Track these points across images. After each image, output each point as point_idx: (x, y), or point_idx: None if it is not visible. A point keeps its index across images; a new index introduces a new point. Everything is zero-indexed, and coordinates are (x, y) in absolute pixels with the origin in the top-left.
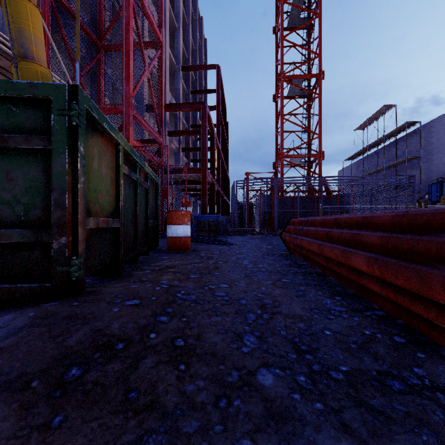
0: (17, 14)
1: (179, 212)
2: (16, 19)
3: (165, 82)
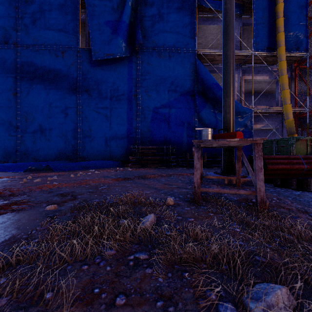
0: (285, 109)
1: None
2: (285, 110)
3: None
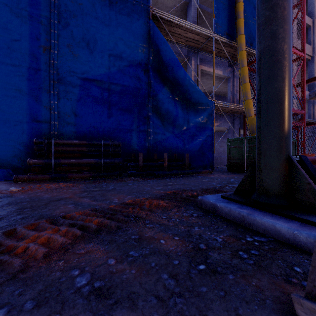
0: (247, 105)
1: (307, 154)
2: (247, 106)
3: (312, 56)
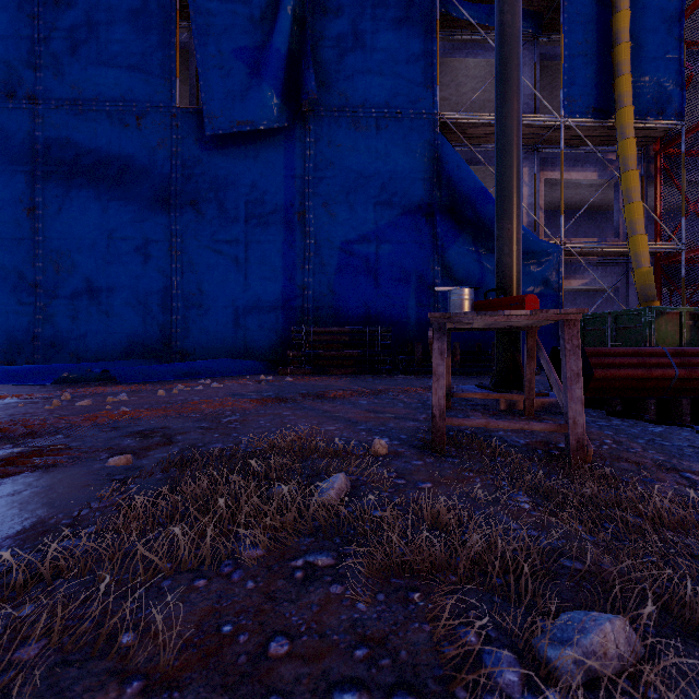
0: (634, 246)
1: None
2: (633, 249)
3: None
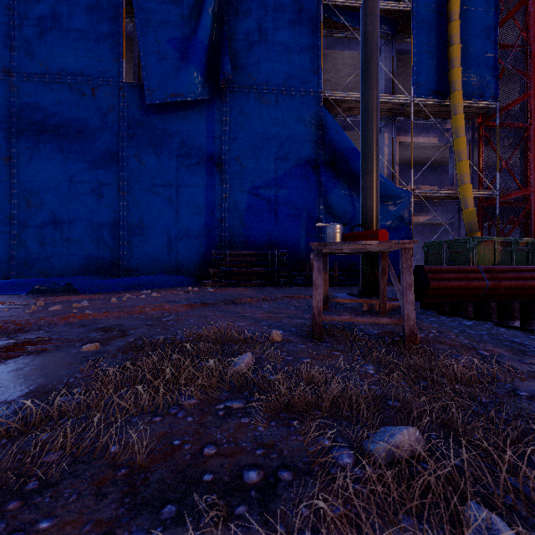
0: (462, 192)
1: None
2: (462, 194)
3: None
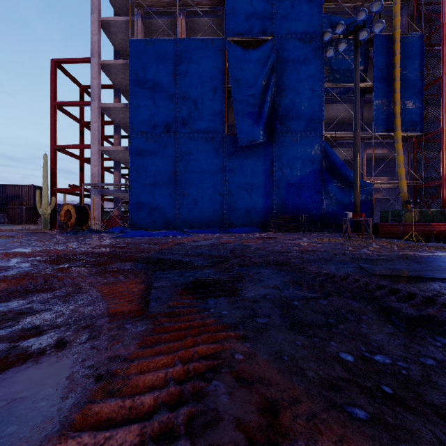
0: (401, 184)
1: None
2: (400, 185)
3: None
